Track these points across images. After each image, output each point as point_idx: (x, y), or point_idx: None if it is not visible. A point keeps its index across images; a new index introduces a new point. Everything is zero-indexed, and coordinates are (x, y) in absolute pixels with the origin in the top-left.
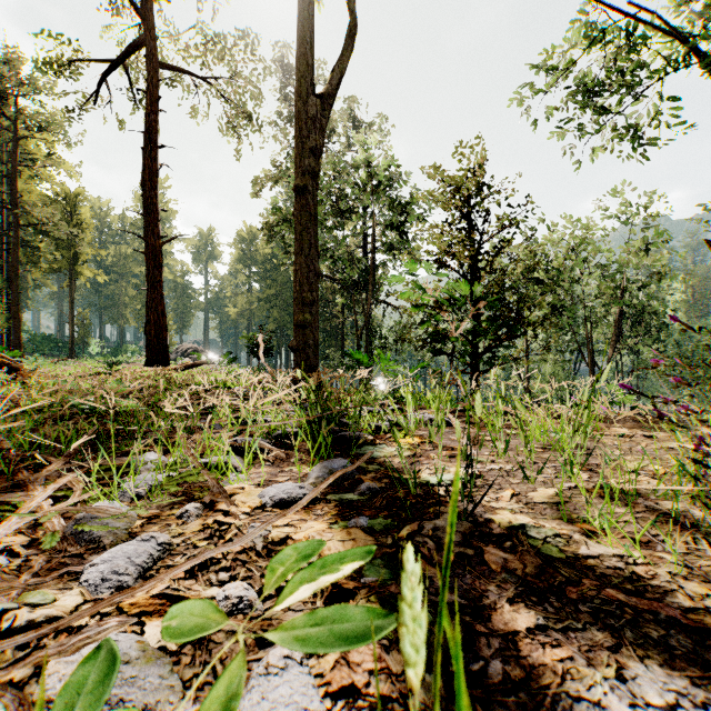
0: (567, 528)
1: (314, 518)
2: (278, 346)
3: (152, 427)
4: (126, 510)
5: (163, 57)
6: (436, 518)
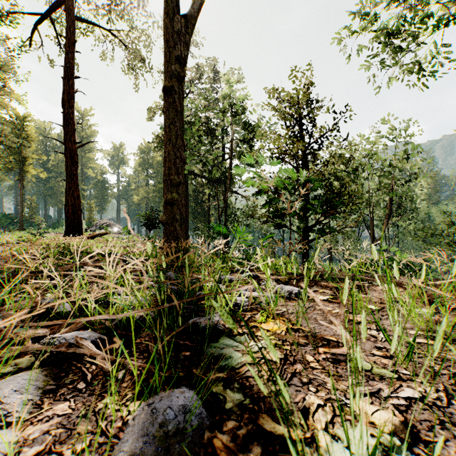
0: None
1: None
2: None
3: None
4: None
5: (81, 16)
6: None
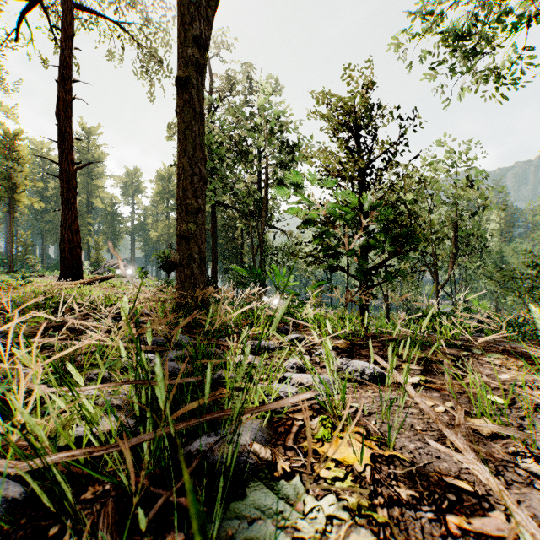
0: None
1: None
2: None
3: None
4: None
5: None
6: None
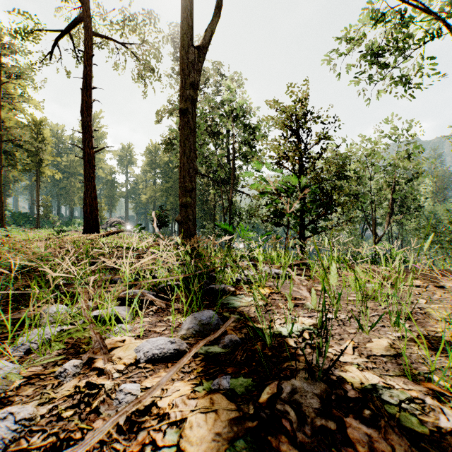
0: (414, 388)
1: (181, 376)
2: (173, 219)
3: (70, 279)
4: (3, 373)
5: (96, 30)
6: (292, 376)
